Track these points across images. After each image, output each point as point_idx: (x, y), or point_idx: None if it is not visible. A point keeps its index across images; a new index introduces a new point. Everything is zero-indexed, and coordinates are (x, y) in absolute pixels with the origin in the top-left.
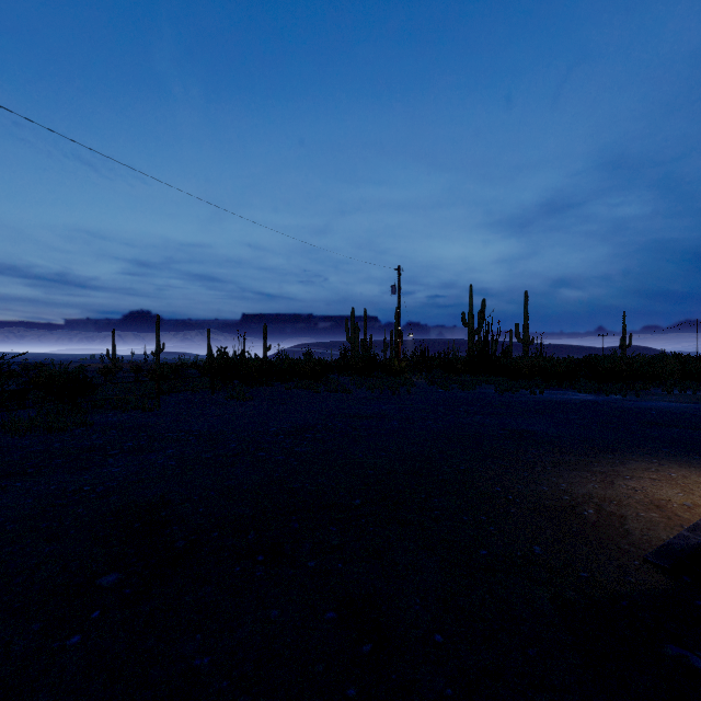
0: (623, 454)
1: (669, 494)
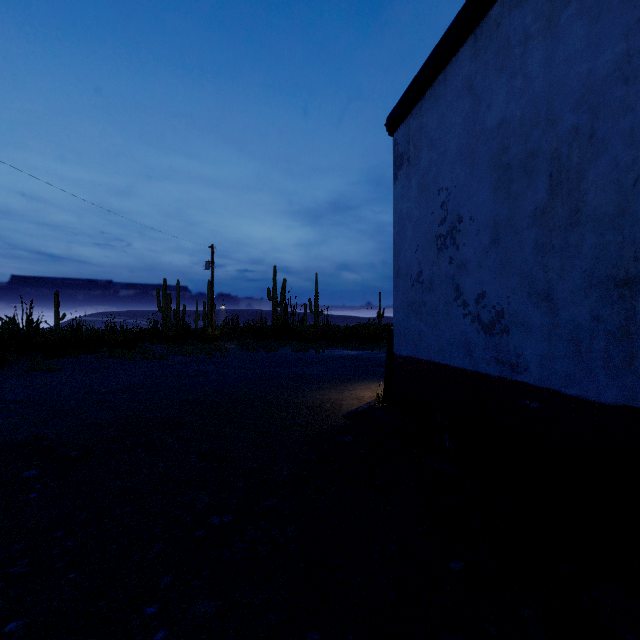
0: (355, 380)
1: (366, 394)
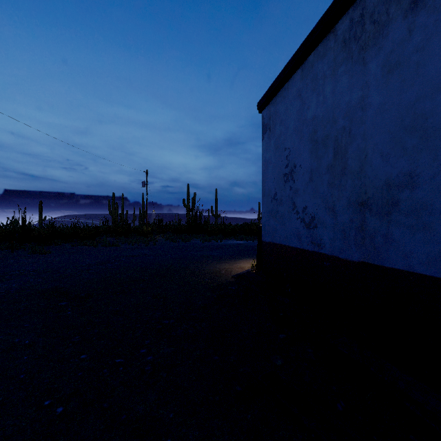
0: (241, 258)
1: (246, 265)
